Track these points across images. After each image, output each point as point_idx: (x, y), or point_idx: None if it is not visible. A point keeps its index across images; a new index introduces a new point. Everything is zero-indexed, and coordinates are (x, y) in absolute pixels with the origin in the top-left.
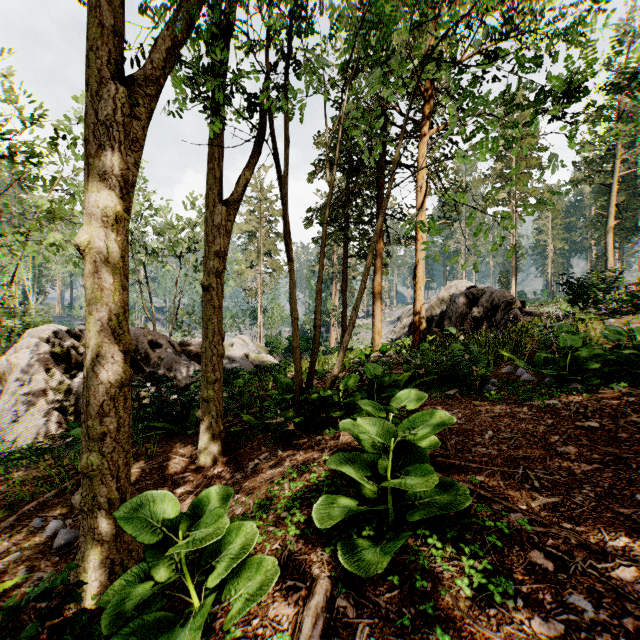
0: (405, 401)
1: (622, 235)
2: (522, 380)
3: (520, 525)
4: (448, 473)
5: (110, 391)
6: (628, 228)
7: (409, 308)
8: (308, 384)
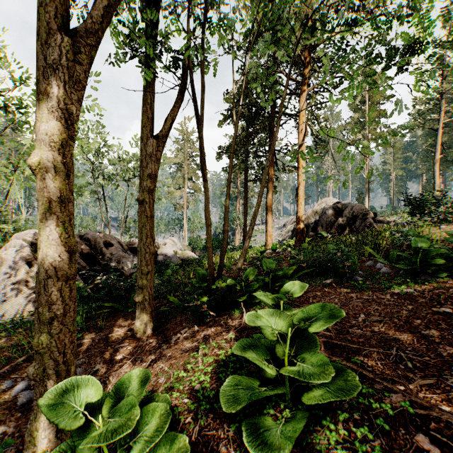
0: (296, 292)
1: (445, 165)
2: (381, 272)
3: (402, 406)
4: (332, 352)
5: (57, 284)
6: (449, 160)
7: (292, 218)
8: (218, 275)
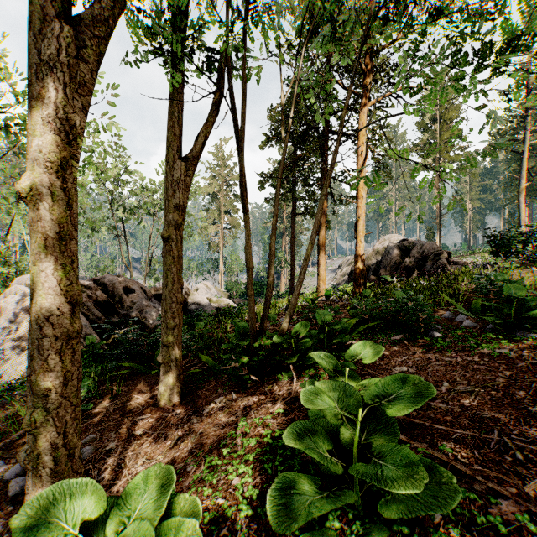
0: (362, 354)
1: (532, 195)
2: (464, 326)
3: (516, 519)
4: (411, 434)
5: (55, 344)
6: None
7: (348, 258)
8: (262, 330)
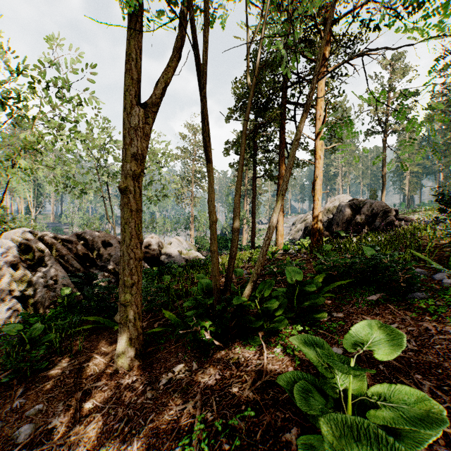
0: (372, 343)
1: None
2: (448, 286)
3: None
4: None
5: None
6: None
7: (301, 216)
8: (226, 288)
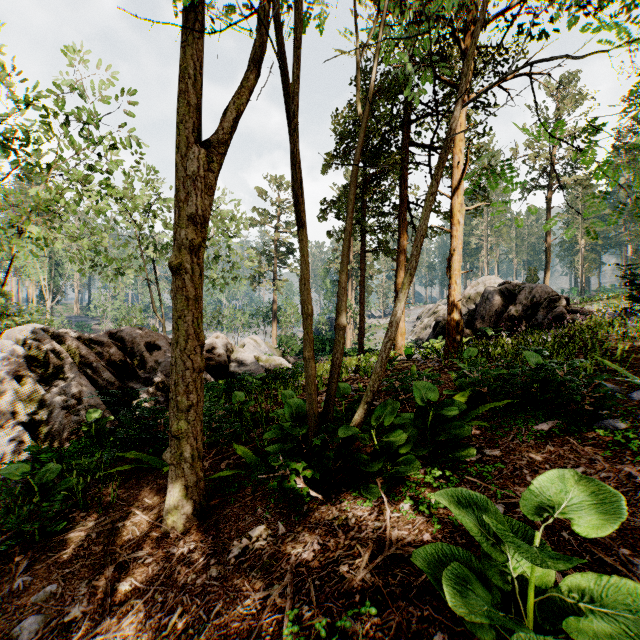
0: (563, 505)
1: None
2: None
3: None
4: None
5: None
6: None
7: (429, 307)
8: (326, 412)
